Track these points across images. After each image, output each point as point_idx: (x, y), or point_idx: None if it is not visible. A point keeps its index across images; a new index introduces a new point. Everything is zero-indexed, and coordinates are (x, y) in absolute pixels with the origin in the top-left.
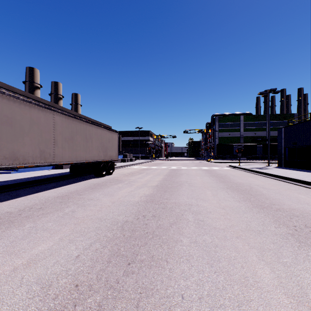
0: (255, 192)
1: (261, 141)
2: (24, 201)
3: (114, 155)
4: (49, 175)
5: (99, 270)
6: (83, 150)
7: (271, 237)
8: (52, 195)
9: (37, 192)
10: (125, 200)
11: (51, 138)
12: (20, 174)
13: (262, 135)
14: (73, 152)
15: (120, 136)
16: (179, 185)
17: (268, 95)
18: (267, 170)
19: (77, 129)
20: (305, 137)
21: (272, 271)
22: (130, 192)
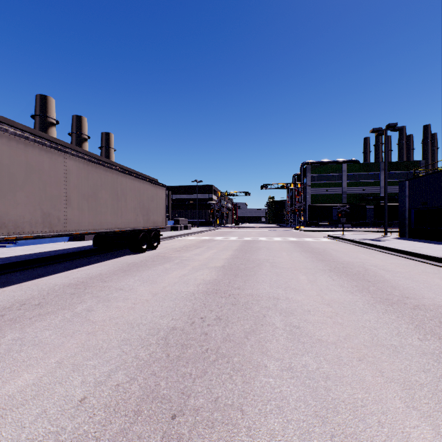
0: (374, 276)
1: (373, 201)
2: (14, 292)
3: (160, 221)
4: (62, 250)
5: (117, 433)
6: (112, 213)
7: (417, 359)
8: (61, 282)
9: (39, 276)
10: (173, 291)
11: (60, 194)
12: (19, 248)
13: (374, 192)
14: (96, 215)
15: (169, 193)
16: (257, 265)
17: (385, 134)
18: (386, 242)
19: (102, 182)
20: (441, 194)
21: (437, 435)
22: (182, 277)
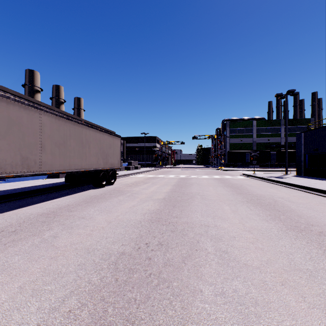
0: (282, 207)
1: (275, 148)
2: None
3: (116, 163)
4: (40, 185)
5: None
6: (78, 157)
7: None
8: (36, 212)
9: (19, 207)
10: (124, 219)
11: (36, 142)
12: (8, 184)
13: (276, 142)
14: (65, 159)
15: (124, 142)
16: (190, 198)
17: (286, 97)
18: (287, 179)
19: (70, 133)
20: None
21: None
22: (132, 207)
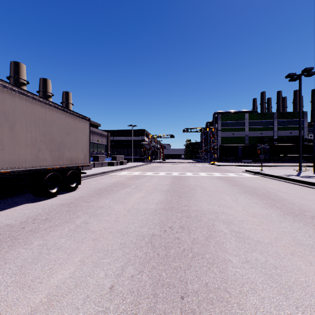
0: None
1: (268, 142)
2: None
3: (80, 157)
4: None
5: None
6: None
7: None
8: None
9: None
10: None
11: None
12: None
13: (269, 135)
14: None
15: (108, 135)
16: (209, 234)
17: (300, 78)
18: None
19: None
20: None
21: None
22: None
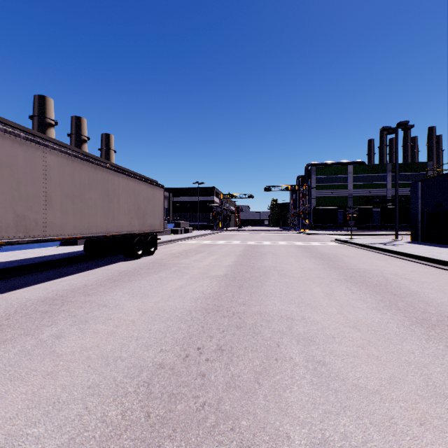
0: (399, 288)
1: (379, 203)
2: None
3: (157, 224)
4: (49, 256)
5: None
6: (102, 215)
7: None
8: (37, 296)
9: (13, 288)
10: (166, 308)
11: (39, 193)
12: (2, 254)
13: (380, 195)
14: (82, 218)
15: (170, 196)
16: (263, 274)
17: (395, 132)
18: (399, 247)
19: (90, 180)
20: None
21: None
22: (178, 289)
